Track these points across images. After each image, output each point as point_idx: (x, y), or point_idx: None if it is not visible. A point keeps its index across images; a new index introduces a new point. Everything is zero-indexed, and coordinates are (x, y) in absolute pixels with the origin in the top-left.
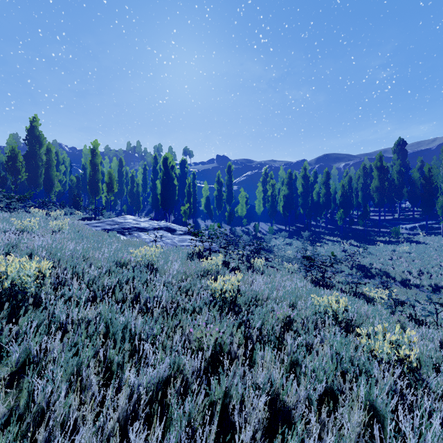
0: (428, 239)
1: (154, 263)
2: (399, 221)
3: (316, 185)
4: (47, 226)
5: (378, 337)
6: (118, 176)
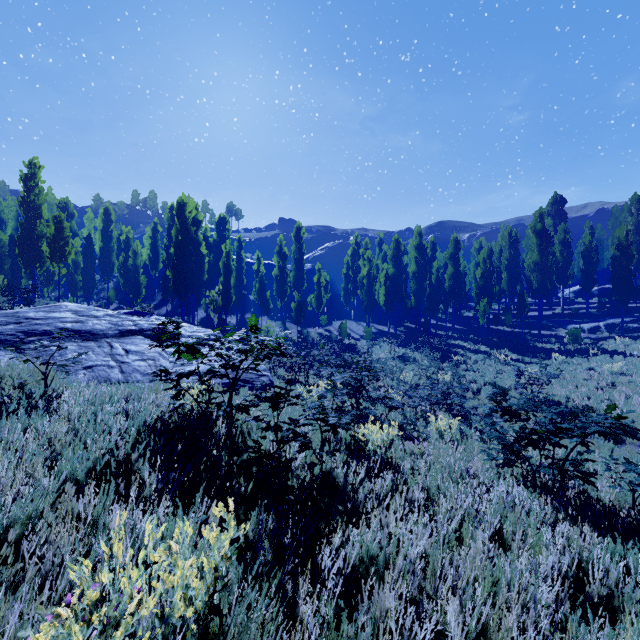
0: (635, 347)
1: None
2: (566, 319)
3: (437, 261)
4: None
5: None
6: (101, 240)
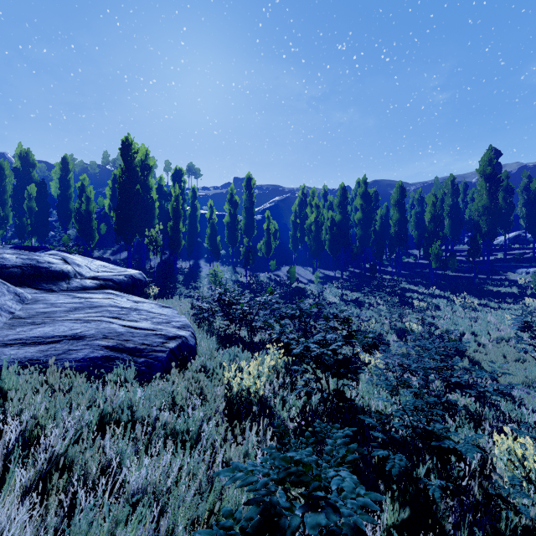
0: None
1: None
2: (511, 263)
3: (380, 209)
4: None
5: None
6: (59, 187)
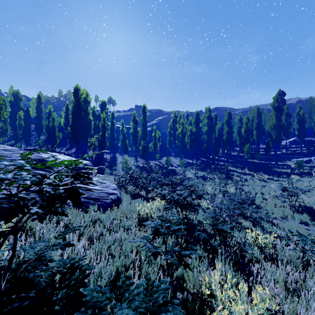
0: None
1: None
2: (289, 155)
3: (218, 125)
4: None
5: None
6: (36, 112)
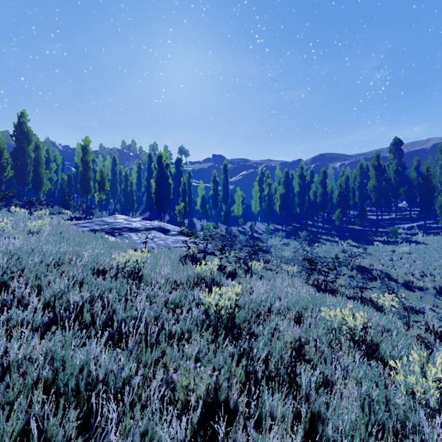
0: (427, 239)
1: (139, 270)
2: (396, 221)
3: (313, 184)
4: (25, 227)
5: (415, 369)
6: (111, 175)
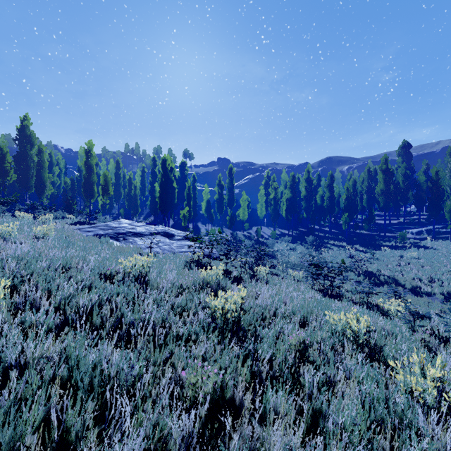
0: (436, 244)
1: (145, 274)
2: (405, 226)
3: (320, 188)
4: (31, 232)
5: (415, 370)
6: (114, 179)
